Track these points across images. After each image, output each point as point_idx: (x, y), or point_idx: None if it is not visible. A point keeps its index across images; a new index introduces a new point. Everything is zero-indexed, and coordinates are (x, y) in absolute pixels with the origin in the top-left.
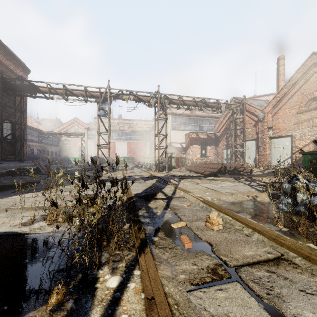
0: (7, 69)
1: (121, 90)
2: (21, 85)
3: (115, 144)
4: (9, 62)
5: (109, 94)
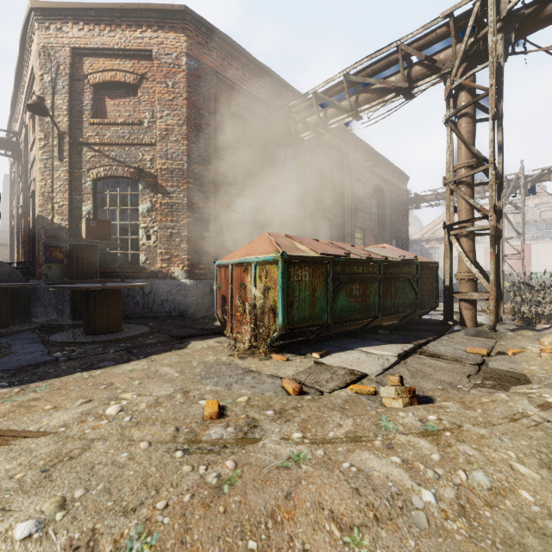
0: (393, 186)
1: (547, 169)
2: (406, 200)
3: (529, 249)
4: (395, 180)
5: (522, 180)
